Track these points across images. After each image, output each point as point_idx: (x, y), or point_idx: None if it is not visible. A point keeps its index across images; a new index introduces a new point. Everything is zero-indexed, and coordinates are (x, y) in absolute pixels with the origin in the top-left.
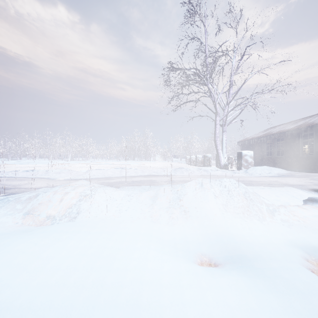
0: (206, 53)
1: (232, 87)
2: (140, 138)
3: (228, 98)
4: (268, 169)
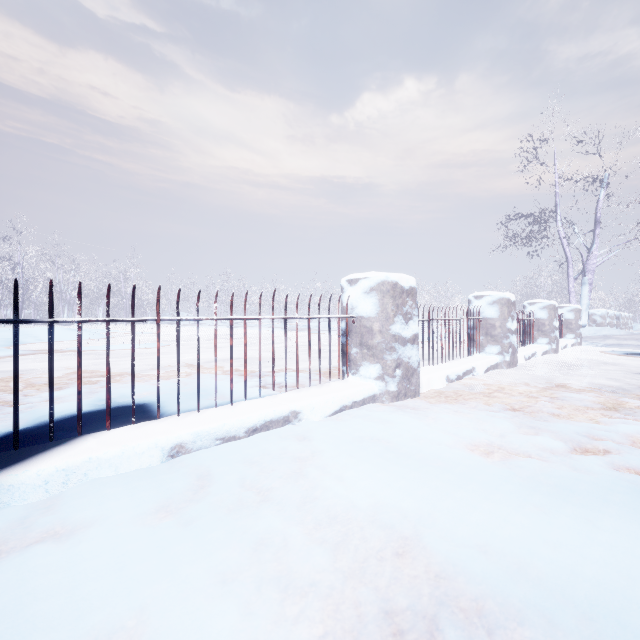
0: (556, 192)
1: (598, 225)
2: (550, 278)
3: (593, 240)
4: (596, 330)
